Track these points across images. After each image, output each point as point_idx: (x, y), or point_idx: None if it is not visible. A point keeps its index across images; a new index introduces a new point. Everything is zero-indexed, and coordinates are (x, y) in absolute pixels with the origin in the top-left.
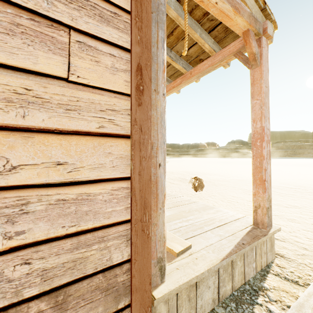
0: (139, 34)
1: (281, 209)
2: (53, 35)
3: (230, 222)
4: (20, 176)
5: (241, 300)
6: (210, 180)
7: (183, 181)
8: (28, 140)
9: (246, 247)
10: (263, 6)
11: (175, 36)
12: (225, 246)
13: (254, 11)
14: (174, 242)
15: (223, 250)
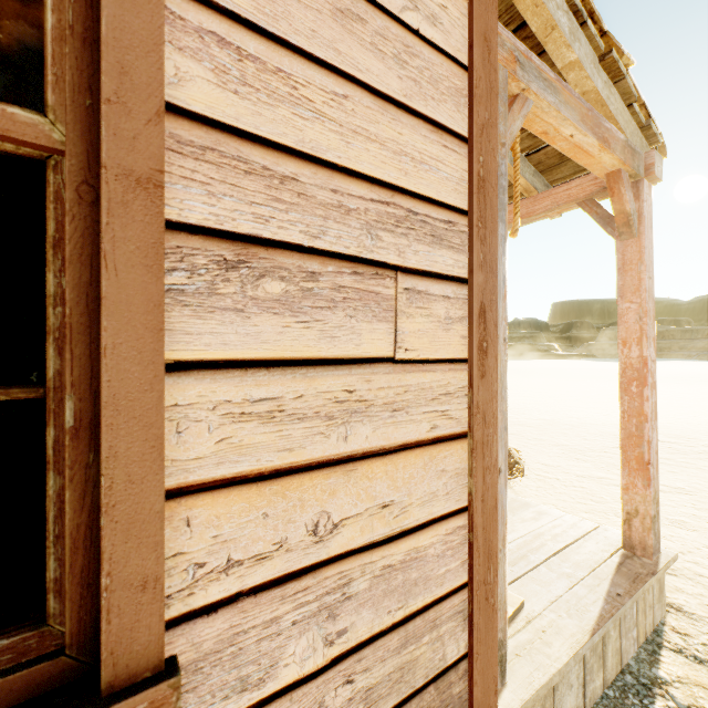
0: (482, 251)
1: None
2: (378, 289)
3: (575, 543)
4: (342, 538)
5: (625, 707)
6: None
7: None
8: (350, 476)
9: (627, 603)
10: (645, 120)
11: None
12: (587, 600)
13: (629, 131)
14: None
15: (587, 611)
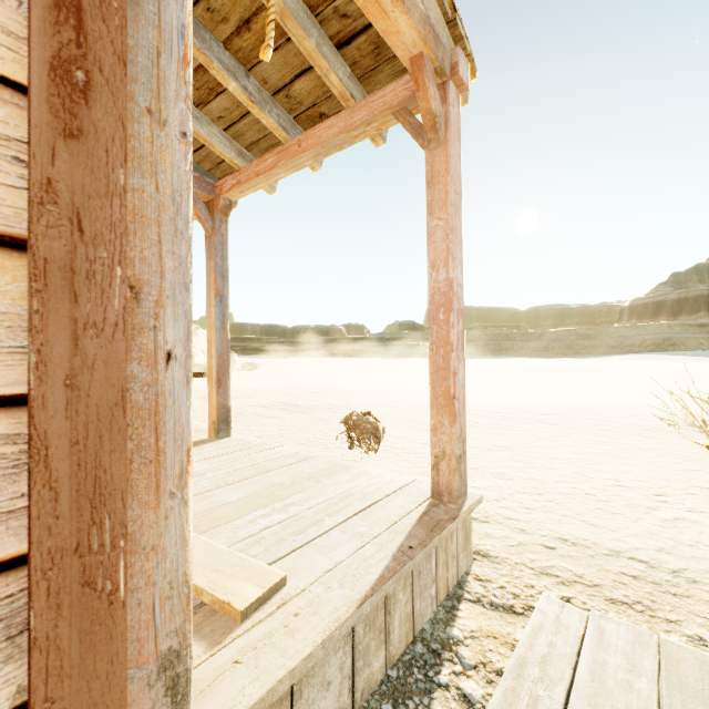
0: None
1: (482, 455)
2: None
3: (384, 498)
4: None
5: (406, 688)
6: (349, 405)
7: (289, 410)
8: None
9: (417, 555)
10: (452, 15)
11: (256, 35)
12: (372, 561)
13: (434, 16)
14: (238, 578)
15: (366, 574)
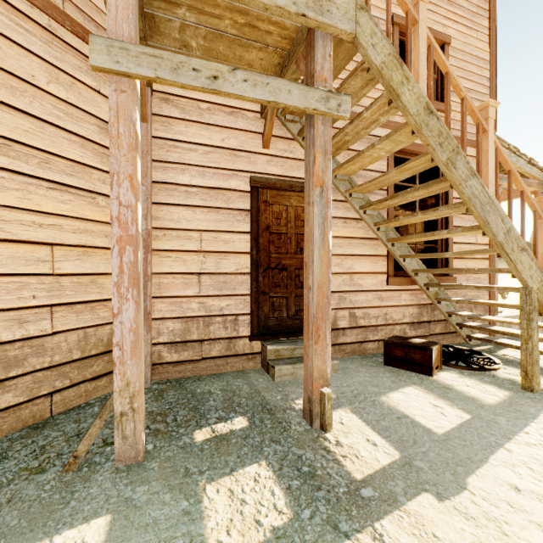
0: None
1: None
2: None
3: None
4: None
5: None
6: None
7: None
8: (470, 261)
9: None
10: None
11: None
12: None
13: (540, 177)
14: None
15: None
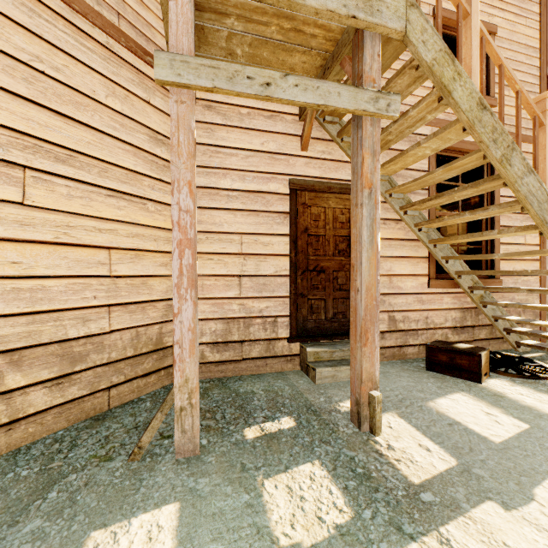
0: None
1: None
2: None
3: None
4: None
5: None
6: None
7: None
8: (518, 262)
9: None
10: None
11: None
12: None
13: None
14: None
15: None
